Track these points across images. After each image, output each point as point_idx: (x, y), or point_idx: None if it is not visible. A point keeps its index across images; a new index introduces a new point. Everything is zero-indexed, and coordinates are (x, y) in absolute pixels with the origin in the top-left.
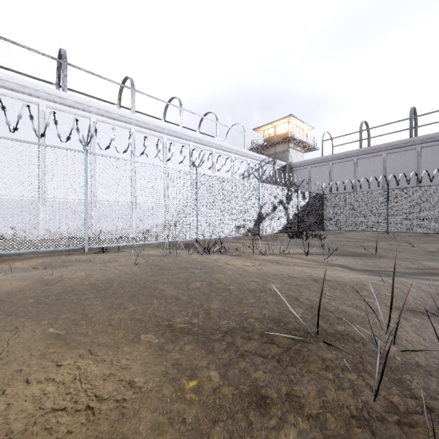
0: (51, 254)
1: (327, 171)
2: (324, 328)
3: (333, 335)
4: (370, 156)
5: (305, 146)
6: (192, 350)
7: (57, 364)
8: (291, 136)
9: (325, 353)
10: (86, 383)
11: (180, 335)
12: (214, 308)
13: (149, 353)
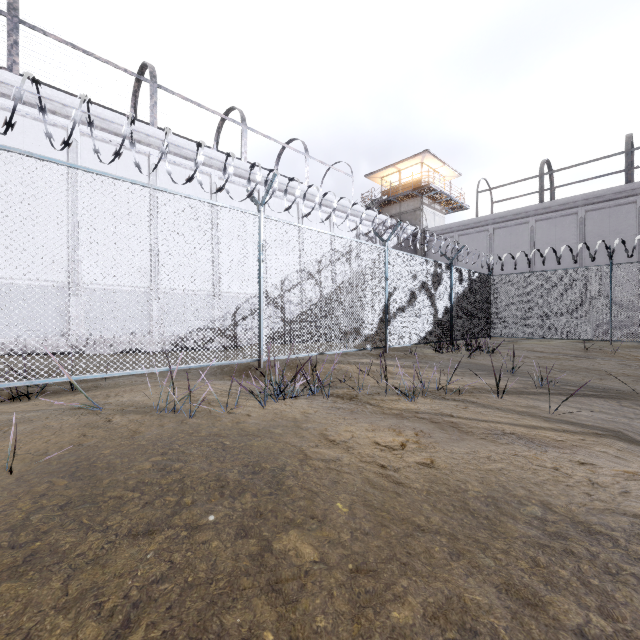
0: None
1: (485, 242)
2: None
3: None
4: (558, 216)
5: (447, 203)
6: None
7: None
8: (427, 184)
9: None
10: None
11: None
12: None
13: None
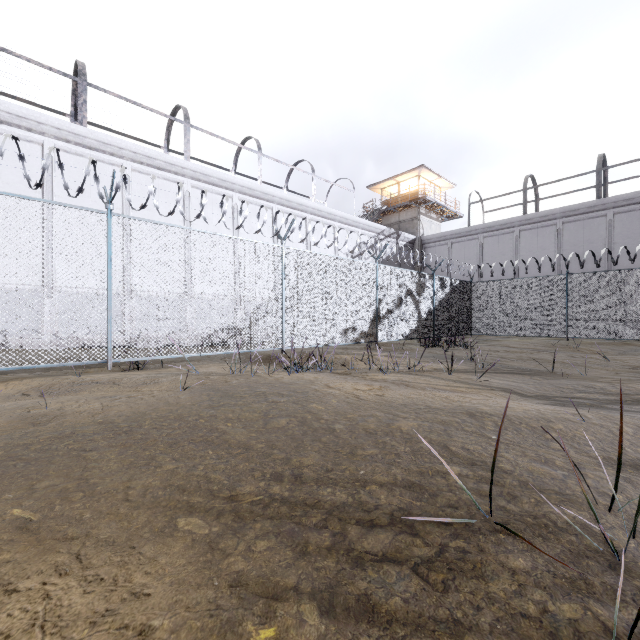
0: (56, 372)
1: (475, 249)
2: (501, 504)
3: (518, 518)
4: (539, 227)
5: (443, 212)
6: (269, 550)
7: (5, 590)
8: (423, 196)
9: (512, 557)
10: (53, 634)
11: (248, 517)
12: (309, 465)
13: (188, 559)
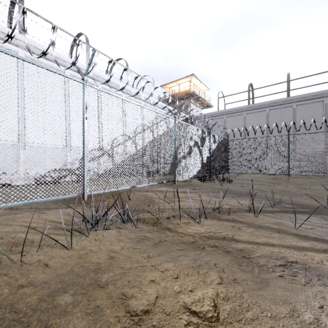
0: None
1: (222, 123)
2: None
3: None
4: (257, 111)
5: (203, 103)
6: None
7: None
8: (193, 92)
9: None
10: None
11: None
12: None
13: None
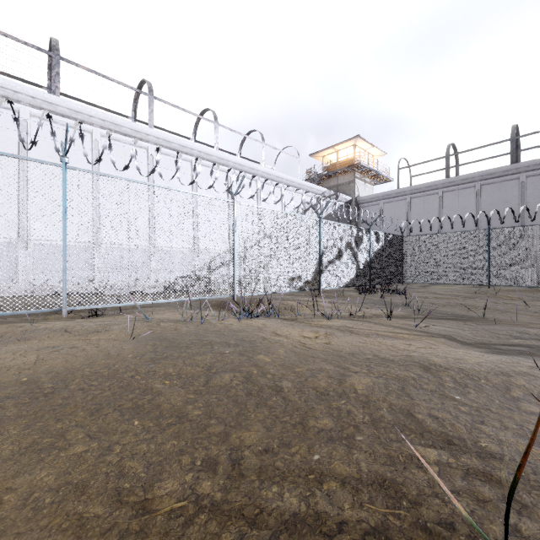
0: (16, 319)
1: (404, 208)
2: (511, 520)
3: None
4: (460, 188)
5: (375, 176)
6: None
7: None
8: (359, 162)
9: None
10: None
11: None
12: (250, 445)
13: None
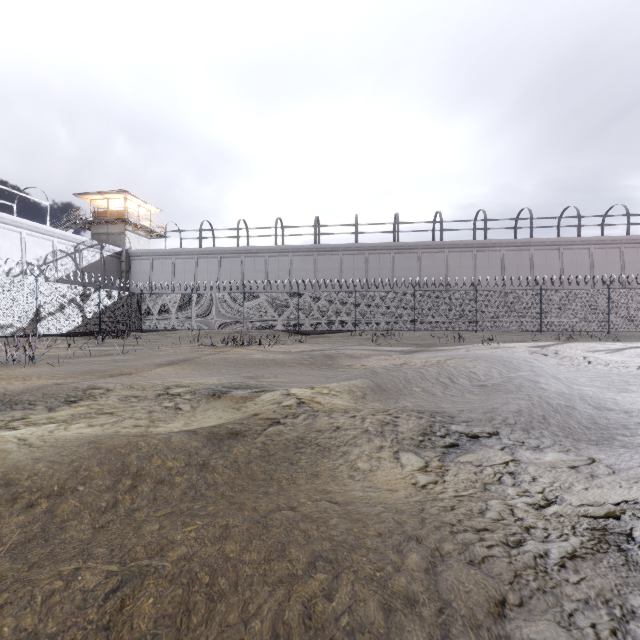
0: None
1: (170, 266)
2: None
3: None
4: (209, 257)
5: (151, 231)
6: None
7: None
8: (127, 218)
9: None
10: None
11: None
12: None
13: None
